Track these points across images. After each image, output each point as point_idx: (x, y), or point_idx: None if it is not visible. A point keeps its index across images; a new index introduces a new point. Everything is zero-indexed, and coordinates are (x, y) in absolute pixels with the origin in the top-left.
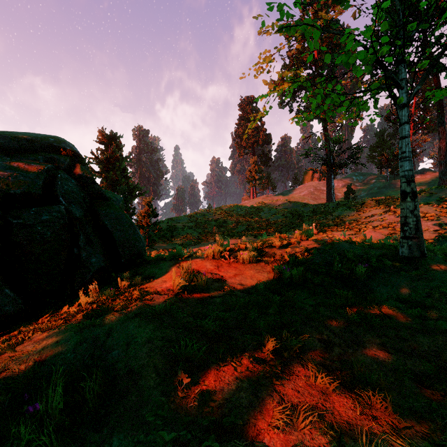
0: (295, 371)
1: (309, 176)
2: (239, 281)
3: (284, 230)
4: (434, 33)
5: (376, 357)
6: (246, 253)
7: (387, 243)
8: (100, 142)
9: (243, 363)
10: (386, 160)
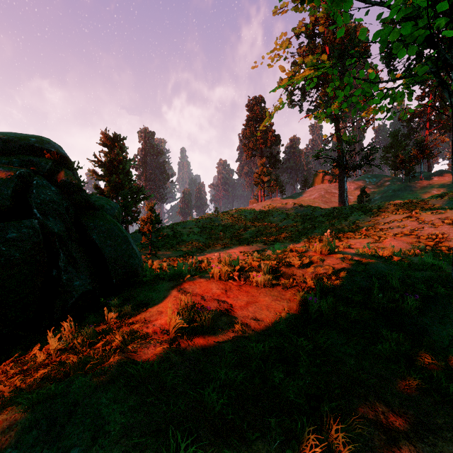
0: None
1: (320, 178)
2: (252, 313)
3: (296, 237)
4: None
5: None
6: (259, 275)
7: (428, 261)
8: (103, 145)
9: None
10: (401, 161)
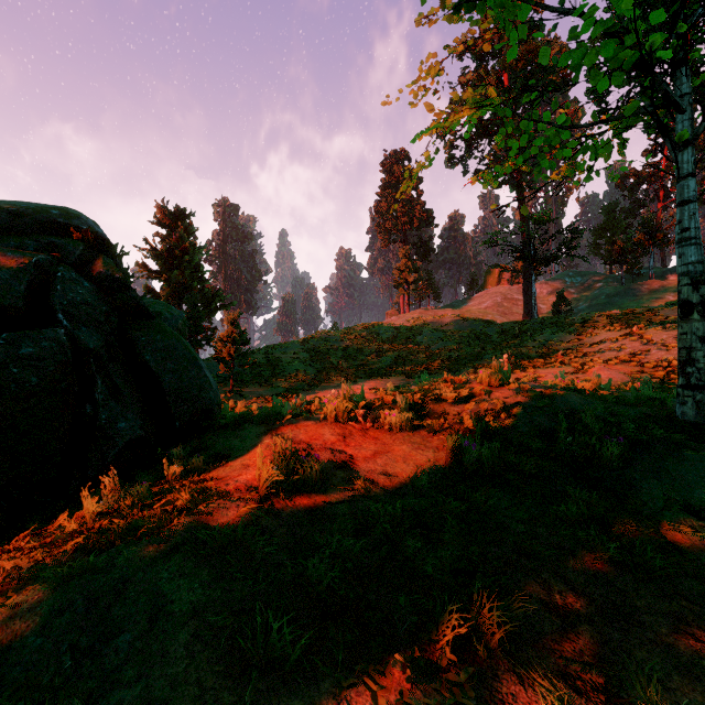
0: (505, 698)
1: (495, 277)
2: (382, 466)
3: (456, 366)
4: (704, 41)
5: (672, 652)
6: (394, 413)
7: (646, 394)
8: (160, 224)
9: (391, 677)
10: (620, 251)
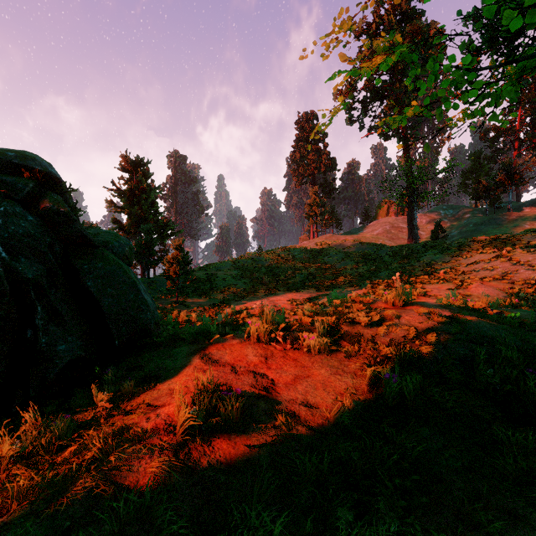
0: None
1: (384, 210)
2: (302, 394)
3: (356, 281)
4: None
5: None
6: (312, 336)
7: None
8: (124, 170)
9: None
10: (485, 189)
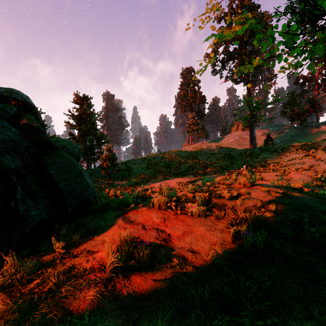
0: None
1: (235, 127)
2: (189, 244)
3: (218, 171)
4: None
5: None
6: (194, 205)
7: None
8: (76, 103)
9: None
10: (297, 114)
